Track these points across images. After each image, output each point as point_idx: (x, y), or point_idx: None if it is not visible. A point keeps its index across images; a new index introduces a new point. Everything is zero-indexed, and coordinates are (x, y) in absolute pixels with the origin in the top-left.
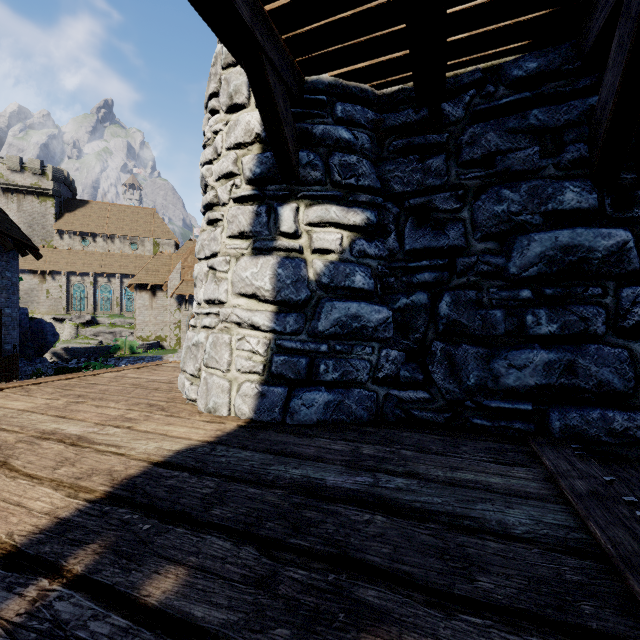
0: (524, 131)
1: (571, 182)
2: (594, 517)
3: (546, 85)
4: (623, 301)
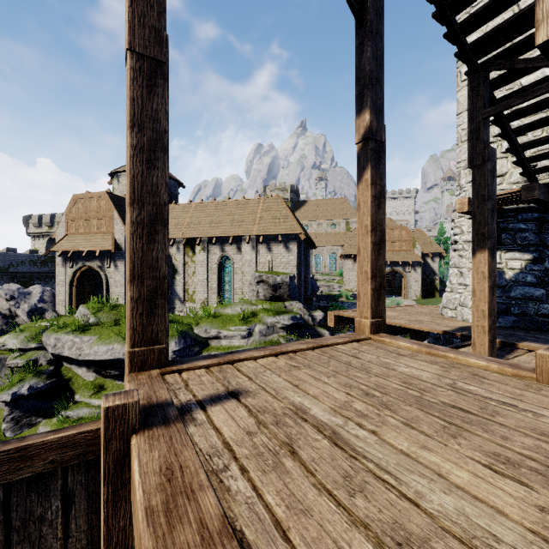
0: None
1: None
2: None
3: None
4: None
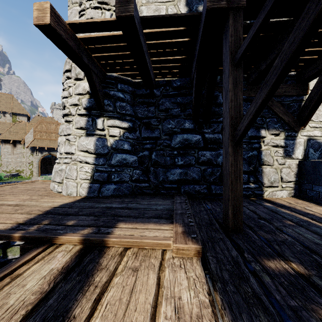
0: (176, 103)
1: (187, 120)
2: (176, 205)
3: (182, 90)
4: (199, 155)
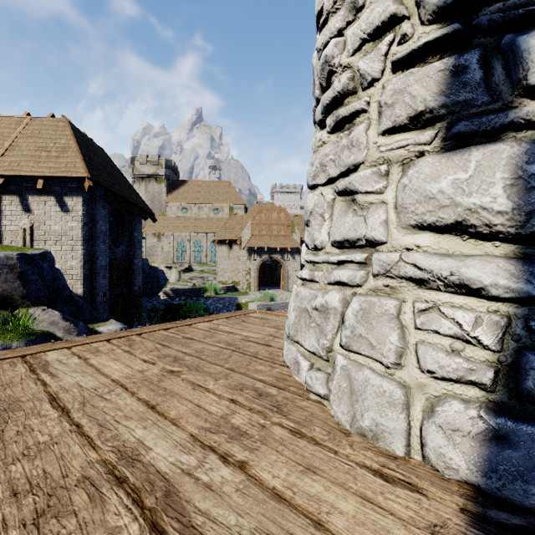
0: None
1: None
2: None
3: None
4: None
